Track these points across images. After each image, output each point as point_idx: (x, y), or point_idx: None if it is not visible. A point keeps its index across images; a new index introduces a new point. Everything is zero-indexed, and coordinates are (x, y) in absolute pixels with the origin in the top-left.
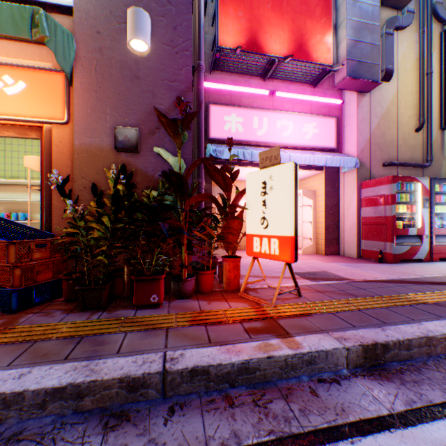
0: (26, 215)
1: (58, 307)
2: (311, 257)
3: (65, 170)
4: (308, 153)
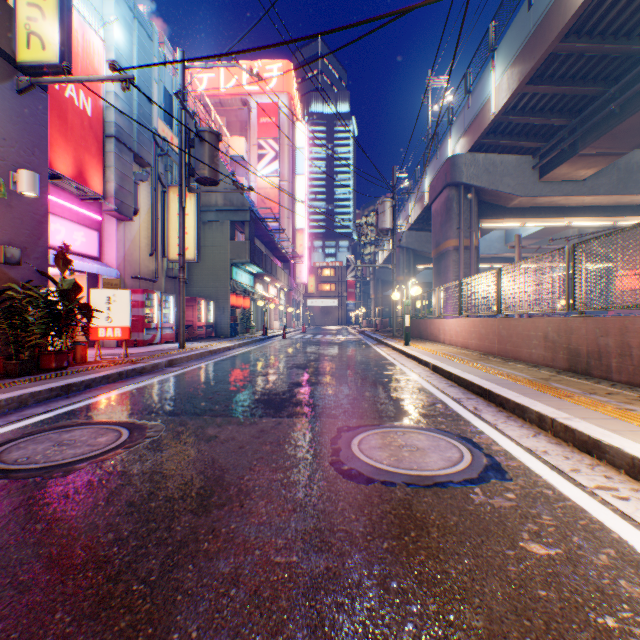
0: None
1: None
2: None
3: None
4: (80, 259)
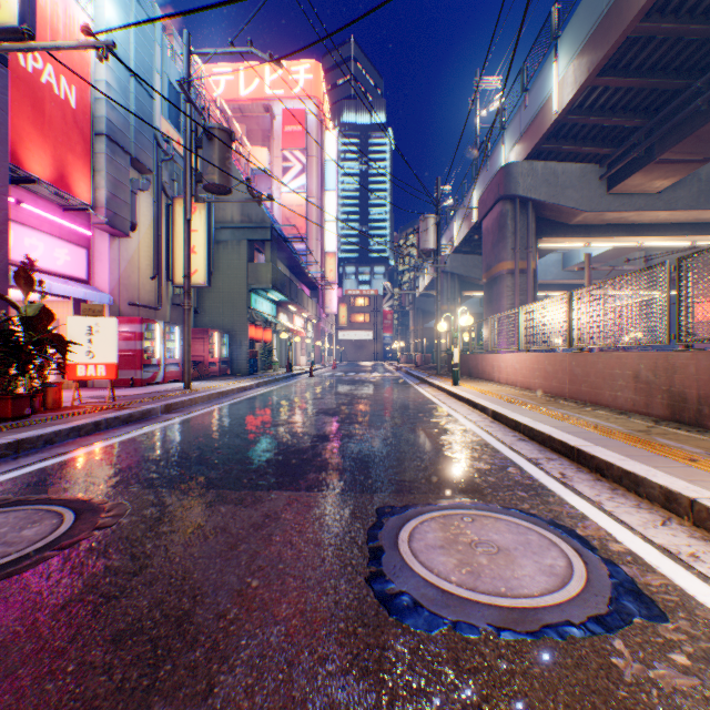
0: None
1: None
2: (65, 391)
3: None
4: (63, 281)
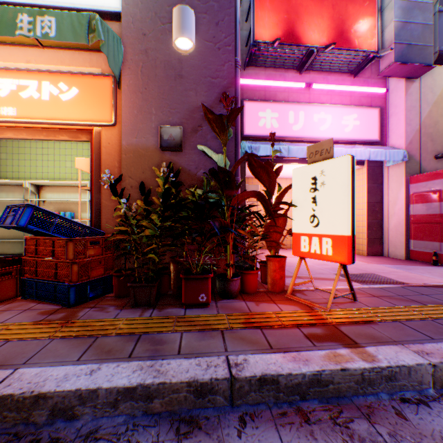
0: (72, 214)
1: (111, 303)
2: None
3: (112, 170)
4: (348, 147)
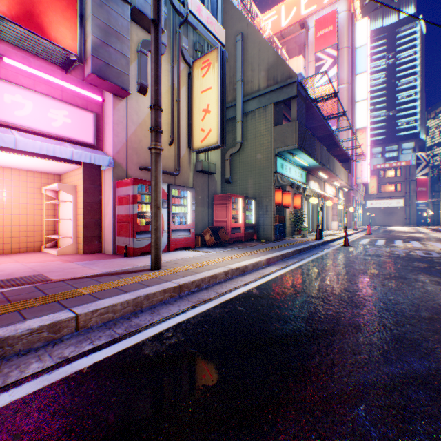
0: None
1: None
2: (61, 258)
3: None
4: (56, 143)
